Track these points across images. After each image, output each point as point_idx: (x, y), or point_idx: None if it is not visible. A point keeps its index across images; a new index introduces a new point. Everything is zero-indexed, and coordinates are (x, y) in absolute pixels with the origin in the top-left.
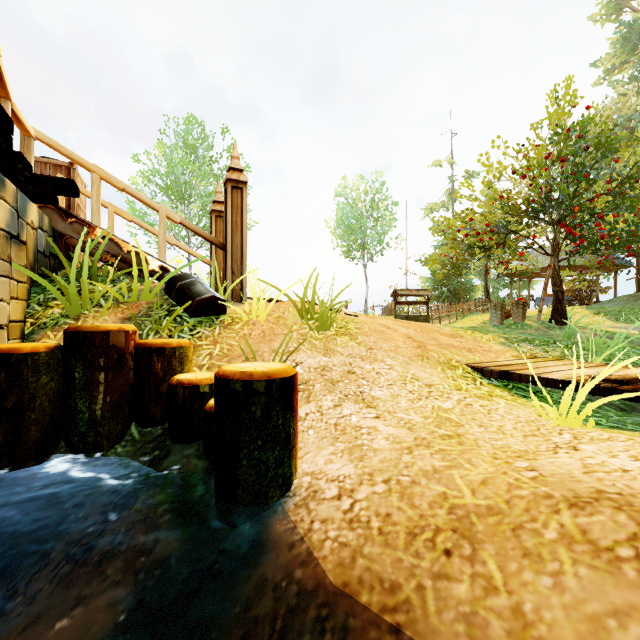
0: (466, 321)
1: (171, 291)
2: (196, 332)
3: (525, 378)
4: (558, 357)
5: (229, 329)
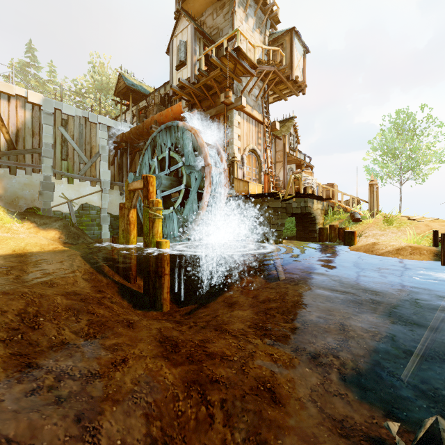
0: None
1: (350, 216)
2: (352, 225)
3: None
4: None
5: (360, 225)
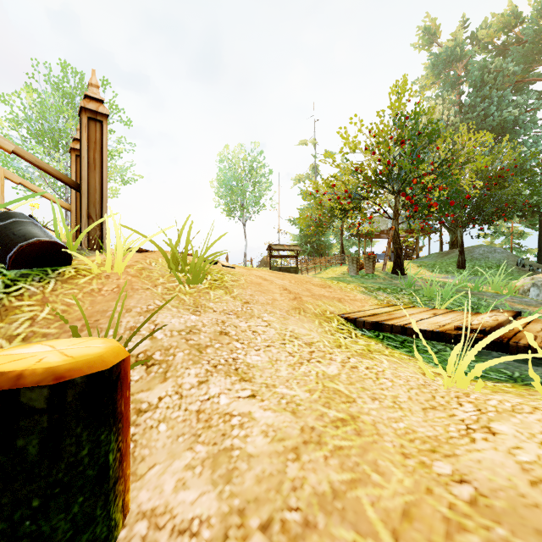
0: (329, 272)
1: None
2: (15, 289)
3: (396, 329)
4: (408, 303)
5: (70, 284)
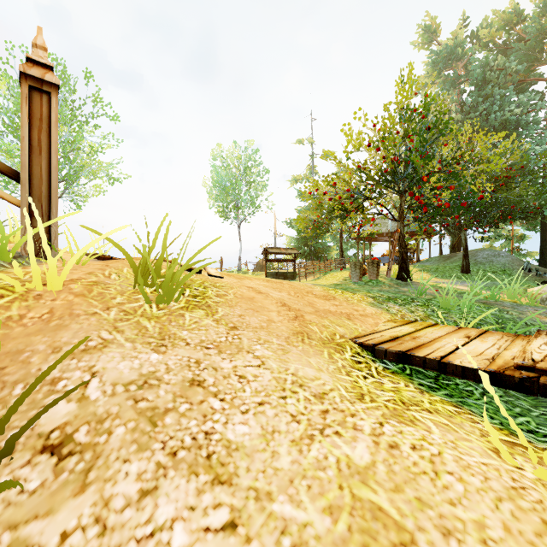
0: (329, 278)
1: None
2: None
3: (431, 364)
4: (424, 318)
5: None
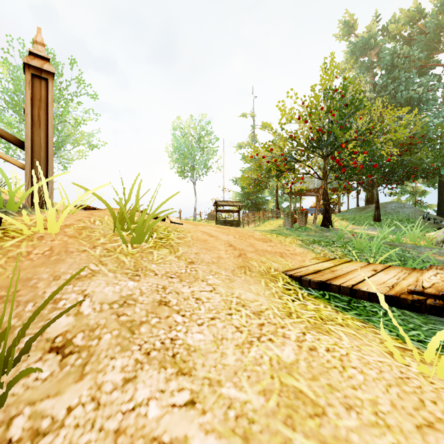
0: (267, 225)
1: None
2: None
3: (344, 290)
4: (342, 256)
5: None
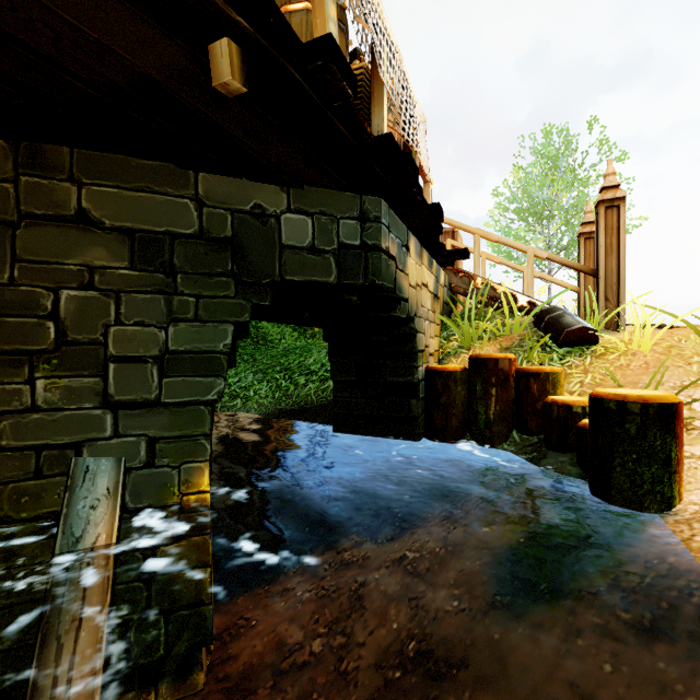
0: None
1: (539, 324)
2: (565, 361)
3: None
4: None
5: (601, 359)
